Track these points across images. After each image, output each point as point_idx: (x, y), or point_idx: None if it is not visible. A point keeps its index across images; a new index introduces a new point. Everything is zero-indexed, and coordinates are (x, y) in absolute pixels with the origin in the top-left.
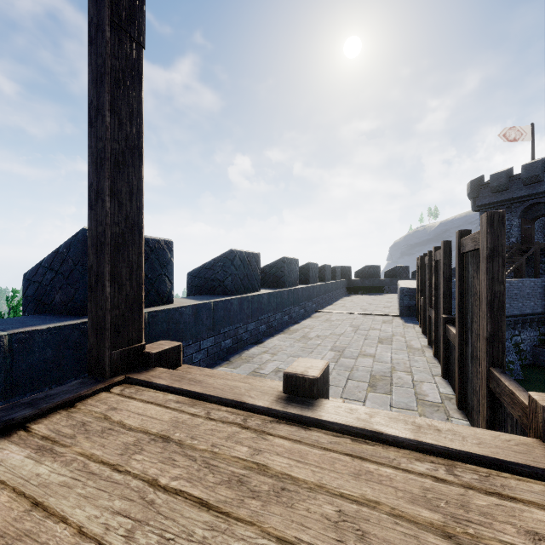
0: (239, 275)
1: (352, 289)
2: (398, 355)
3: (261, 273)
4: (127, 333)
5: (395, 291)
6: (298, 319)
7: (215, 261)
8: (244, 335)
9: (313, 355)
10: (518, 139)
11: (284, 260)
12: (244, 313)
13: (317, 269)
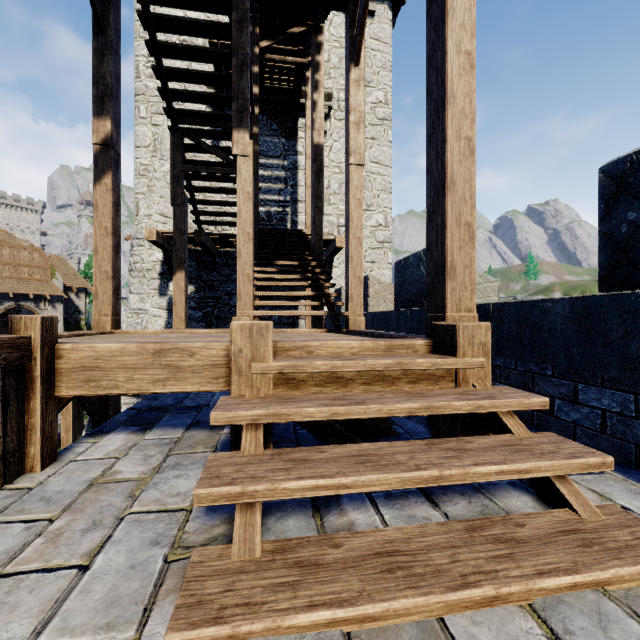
0: None
1: None
2: None
3: None
4: (435, 300)
5: None
6: None
7: None
8: None
9: None
10: None
11: None
12: None
13: None
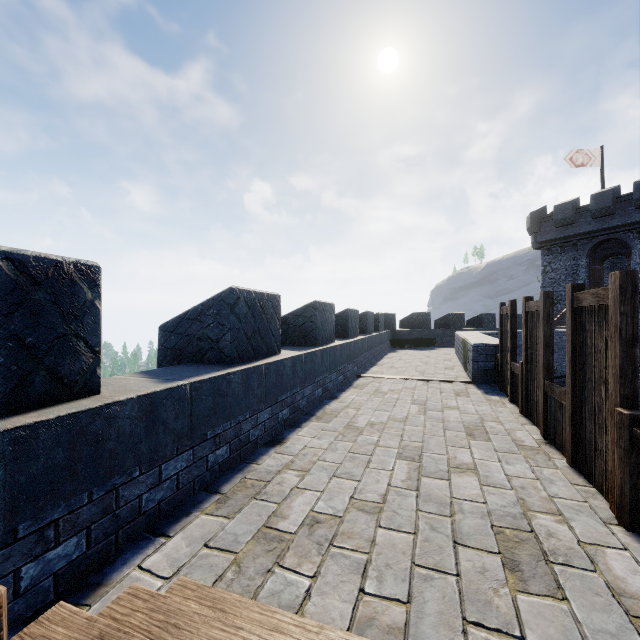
0: (245, 330)
1: (398, 343)
2: (513, 465)
3: (282, 325)
4: None
5: (448, 344)
6: (335, 391)
7: (204, 306)
8: (253, 431)
9: (372, 470)
10: (586, 164)
11: (316, 305)
12: (253, 395)
13: (357, 318)
